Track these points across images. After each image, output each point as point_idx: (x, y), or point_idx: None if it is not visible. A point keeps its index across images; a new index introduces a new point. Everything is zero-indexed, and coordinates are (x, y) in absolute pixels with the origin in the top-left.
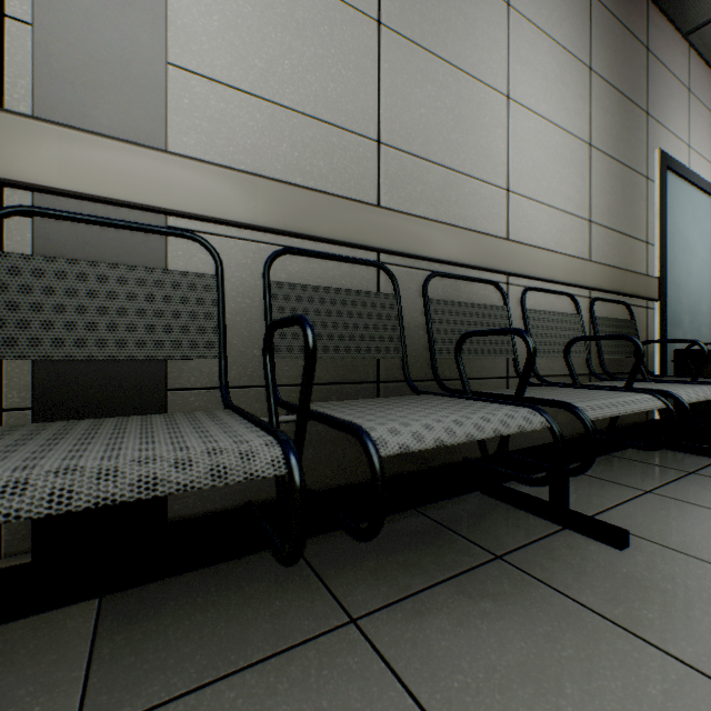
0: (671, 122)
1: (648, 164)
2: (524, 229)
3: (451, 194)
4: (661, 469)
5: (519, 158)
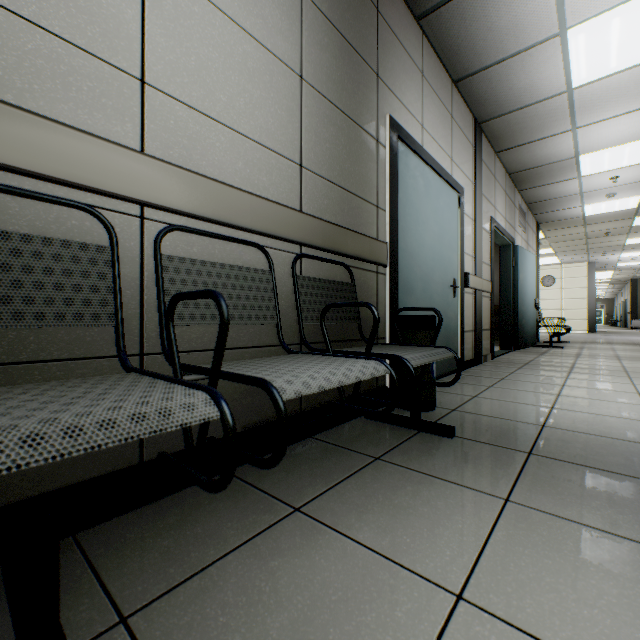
0: (405, 96)
1: (379, 128)
2: (182, 147)
3: None
4: (350, 456)
5: (170, 44)
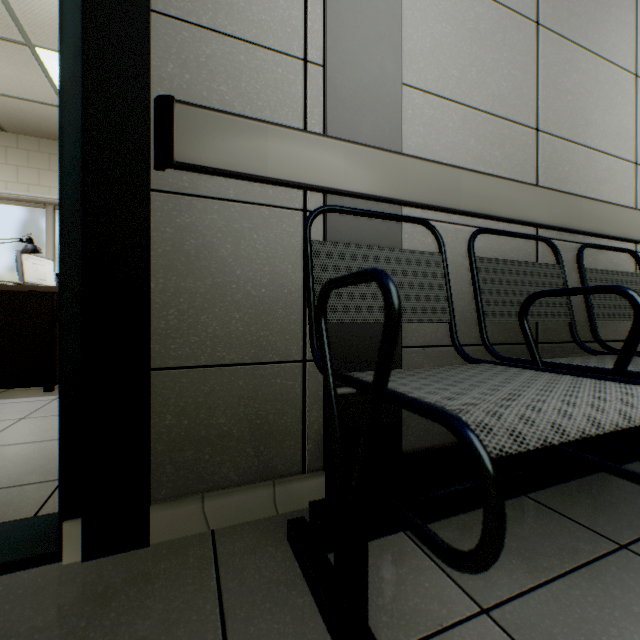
0: None
1: None
2: None
3: (590, 171)
4: None
5: None
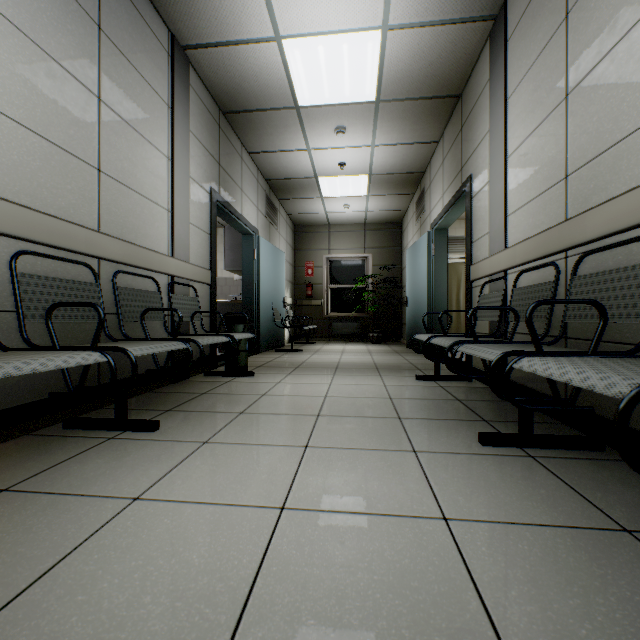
0: None
1: None
2: None
3: (621, 164)
4: None
5: None
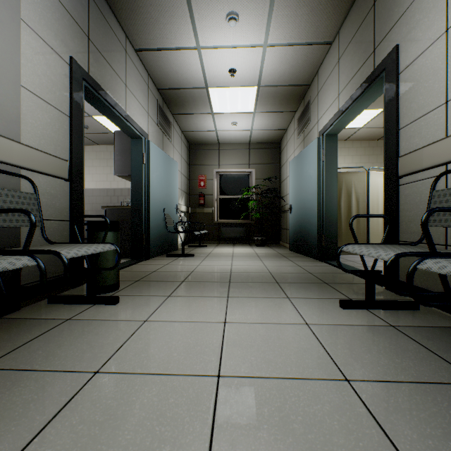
0: None
1: None
2: None
3: None
4: None
5: None
